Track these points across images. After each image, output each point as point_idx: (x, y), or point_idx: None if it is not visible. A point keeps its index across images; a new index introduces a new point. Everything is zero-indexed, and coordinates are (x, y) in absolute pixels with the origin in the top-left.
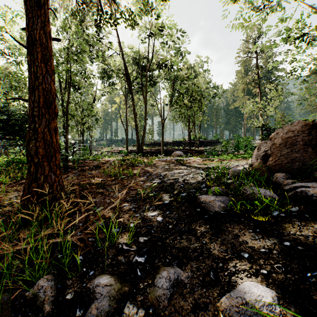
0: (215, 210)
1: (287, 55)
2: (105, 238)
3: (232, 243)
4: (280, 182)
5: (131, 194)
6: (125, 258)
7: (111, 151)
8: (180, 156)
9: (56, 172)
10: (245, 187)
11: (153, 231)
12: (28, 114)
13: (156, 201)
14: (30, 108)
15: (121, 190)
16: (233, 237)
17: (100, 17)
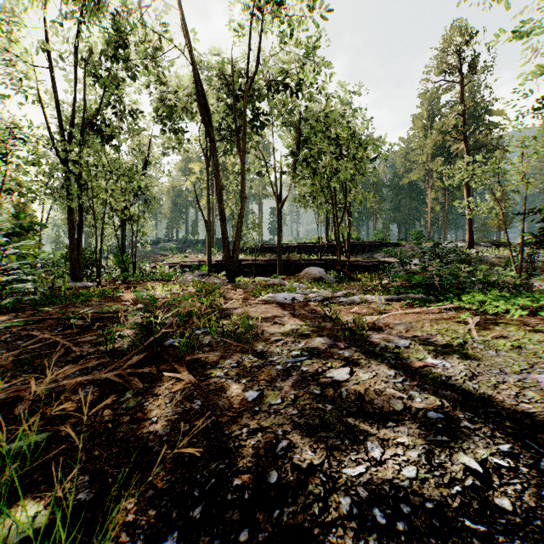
0: None
1: None
2: None
3: None
4: None
5: None
6: None
7: (180, 262)
8: (318, 279)
9: None
10: None
11: None
12: None
13: None
14: None
15: None
16: None
17: None
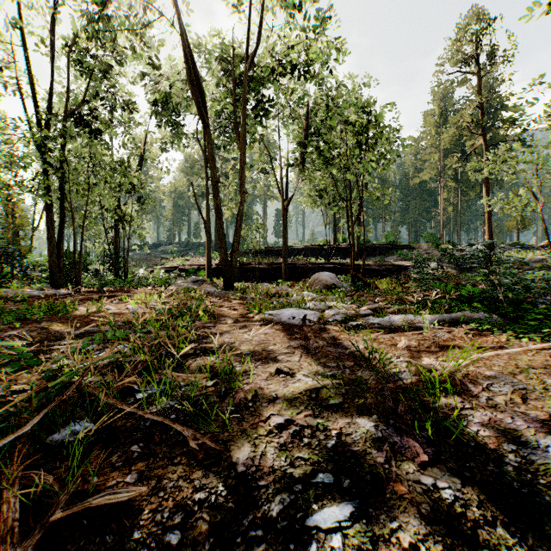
0: None
1: None
2: None
3: None
4: None
5: None
6: None
7: (179, 266)
8: (331, 286)
9: None
10: None
11: None
12: None
13: None
14: None
15: None
16: None
17: None
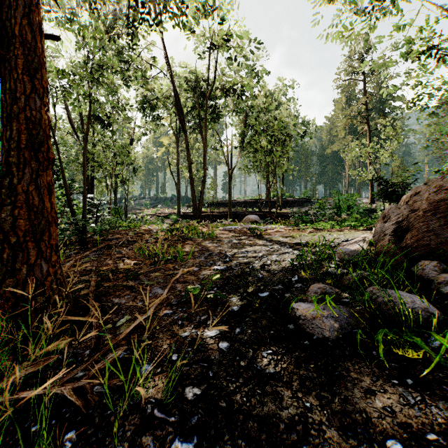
0: (324, 336)
1: (409, 76)
2: (125, 387)
3: (364, 411)
4: (429, 277)
5: (177, 290)
6: (156, 442)
7: (156, 214)
8: (254, 222)
9: (51, 258)
10: (374, 289)
11: (211, 372)
12: (2, 161)
13: (219, 306)
14: (5, 151)
15: (162, 282)
16: (362, 394)
17: (133, 11)
